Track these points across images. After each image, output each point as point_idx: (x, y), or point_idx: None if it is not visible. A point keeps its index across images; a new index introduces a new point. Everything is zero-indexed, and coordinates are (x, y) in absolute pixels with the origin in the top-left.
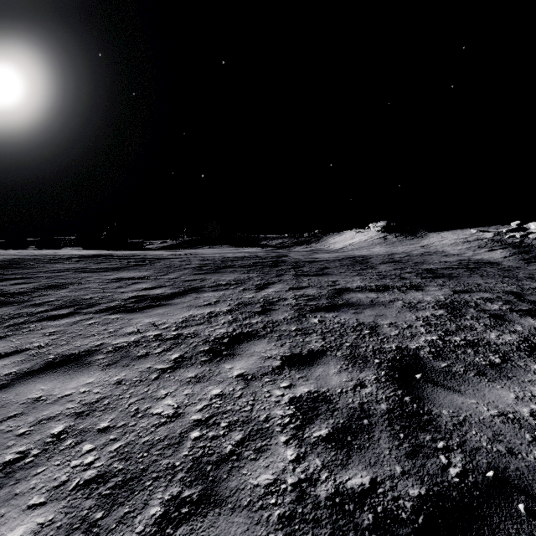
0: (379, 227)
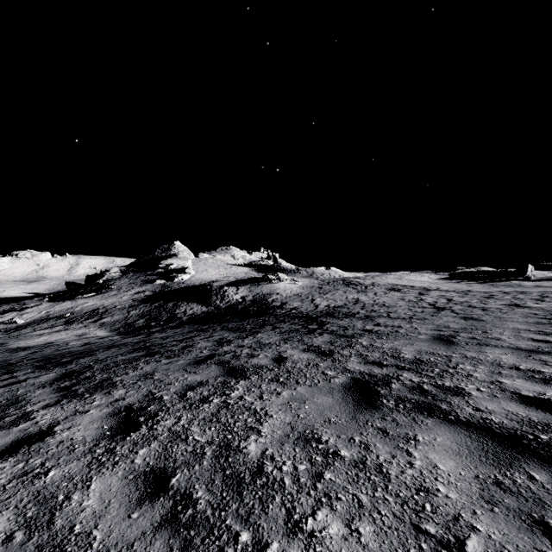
0: None
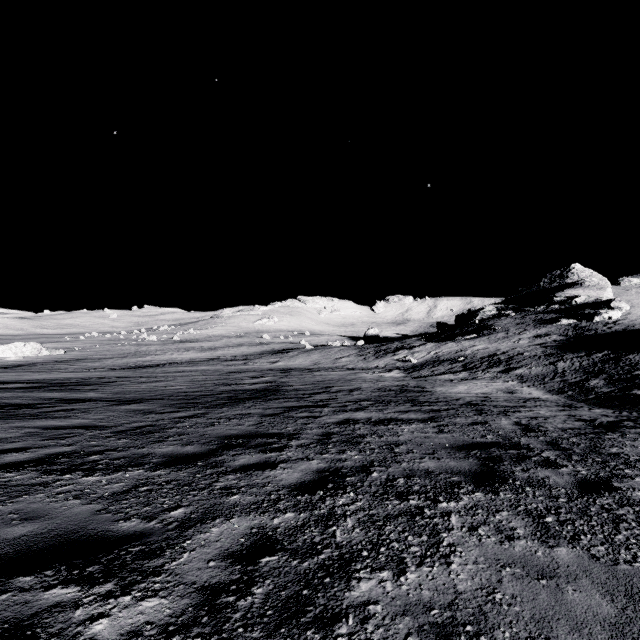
0: None
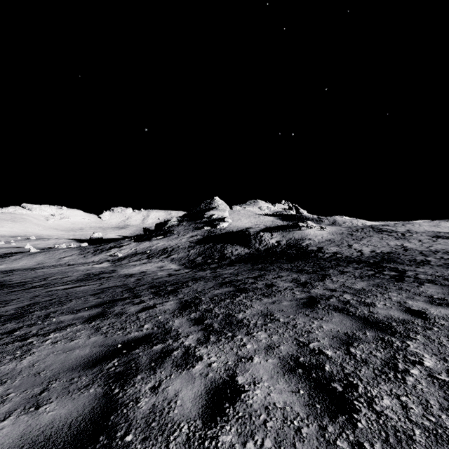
0: None
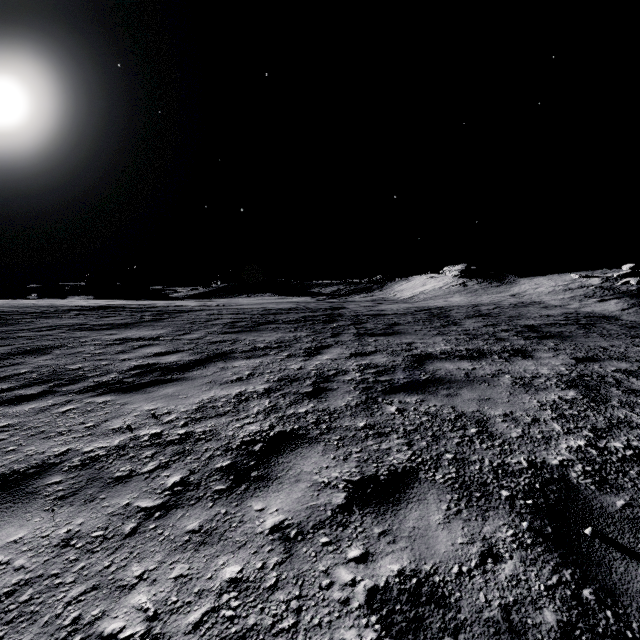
0: (457, 271)
